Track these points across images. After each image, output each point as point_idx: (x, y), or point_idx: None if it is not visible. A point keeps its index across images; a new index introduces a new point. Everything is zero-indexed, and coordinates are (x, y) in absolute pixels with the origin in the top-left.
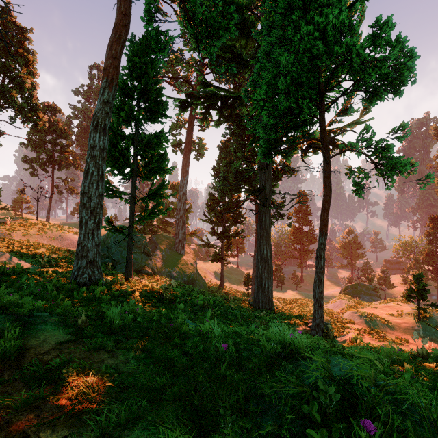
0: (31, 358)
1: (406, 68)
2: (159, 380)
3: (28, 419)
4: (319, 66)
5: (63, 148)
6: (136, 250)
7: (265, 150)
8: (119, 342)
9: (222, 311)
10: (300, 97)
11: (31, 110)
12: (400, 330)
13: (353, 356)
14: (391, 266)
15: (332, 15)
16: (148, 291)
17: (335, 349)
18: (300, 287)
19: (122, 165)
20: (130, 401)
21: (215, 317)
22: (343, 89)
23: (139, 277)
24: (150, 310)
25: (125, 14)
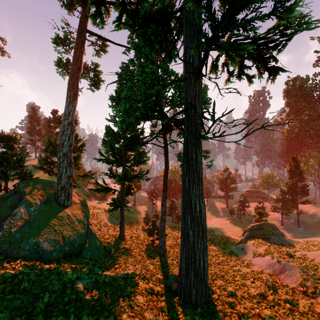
0: None
1: None
2: None
3: None
4: None
5: None
6: None
7: None
8: None
9: None
10: None
11: None
12: None
13: None
14: (252, 195)
15: None
16: None
17: None
18: None
19: None
20: None
21: None
22: None
23: None
24: None
25: None
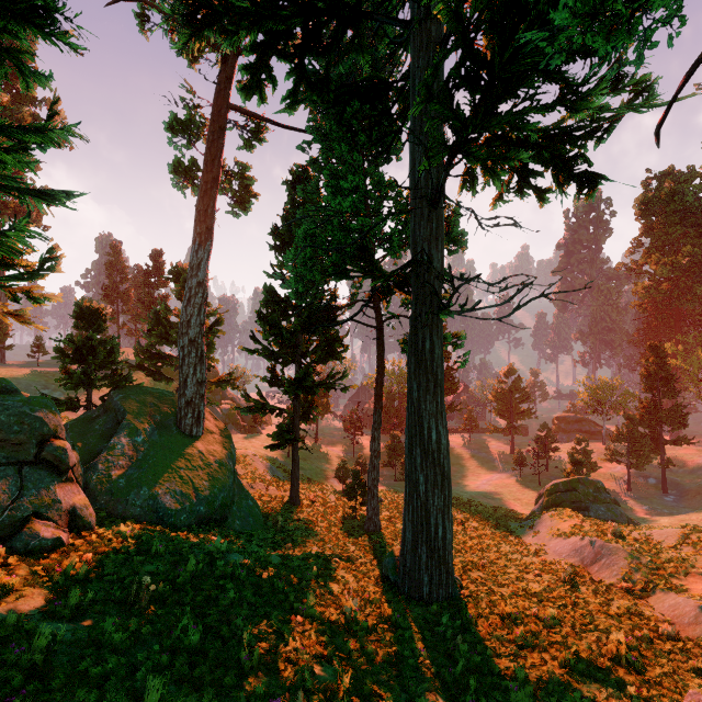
0: None
1: None
2: None
3: None
4: None
5: None
6: None
7: None
8: None
9: None
10: None
11: None
12: None
13: None
14: (568, 427)
15: None
16: None
17: None
18: None
19: None
20: None
21: None
22: None
23: None
24: None
25: None
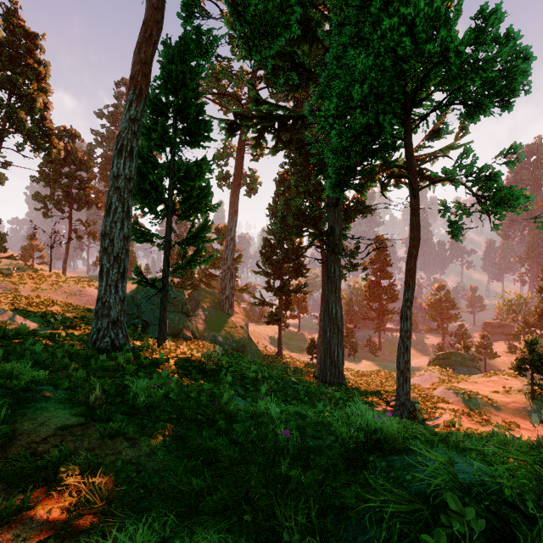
0: (21, 449)
1: (518, 73)
2: (195, 482)
3: (2, 540)
4: (405, 72)
5: (83, 182)
6: (172, 309)
7: (335, 181)
8: (143, 426)
9: (281, 385)
10: (381, 112)
11: (44, 135)
12: (508, 411)
13: (464, 448)
14: (492, 330)
15: (424, 2)
16: (186, 359)
17: (439, 438)
18: (377, 357)
19: (154, 200)
20: (152, 514)
21: (273, 394)
22: (436, 102)
23: (176, 342)
24: (189, 383)
25: (157, 8)
